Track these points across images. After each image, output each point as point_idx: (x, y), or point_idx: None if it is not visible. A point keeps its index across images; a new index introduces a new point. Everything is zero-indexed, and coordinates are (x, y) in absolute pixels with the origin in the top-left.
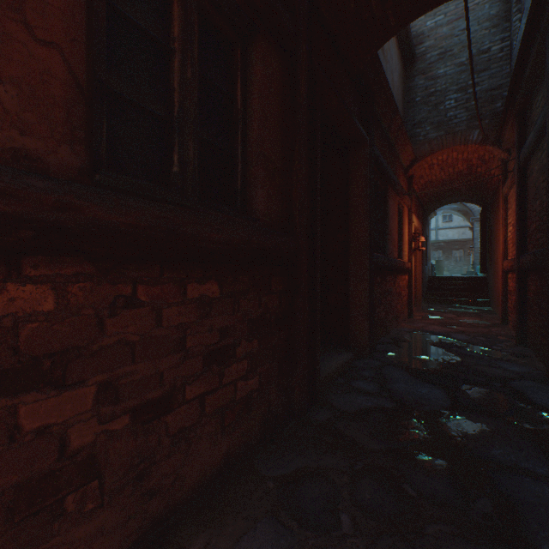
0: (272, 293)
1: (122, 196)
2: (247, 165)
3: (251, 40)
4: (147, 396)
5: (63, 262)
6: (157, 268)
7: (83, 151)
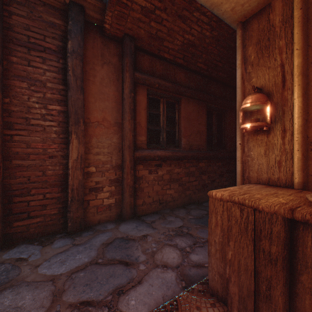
0: (230, 165)
1: (210, 151)
2: (225, 138)
3: (226, 112)
4: (212, 179)
5: (205, 160)
6: (213, 160)
7: (206, 146)
